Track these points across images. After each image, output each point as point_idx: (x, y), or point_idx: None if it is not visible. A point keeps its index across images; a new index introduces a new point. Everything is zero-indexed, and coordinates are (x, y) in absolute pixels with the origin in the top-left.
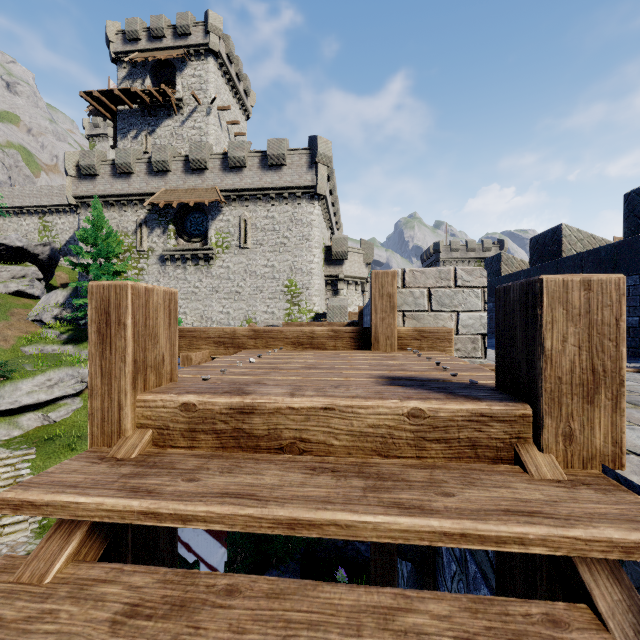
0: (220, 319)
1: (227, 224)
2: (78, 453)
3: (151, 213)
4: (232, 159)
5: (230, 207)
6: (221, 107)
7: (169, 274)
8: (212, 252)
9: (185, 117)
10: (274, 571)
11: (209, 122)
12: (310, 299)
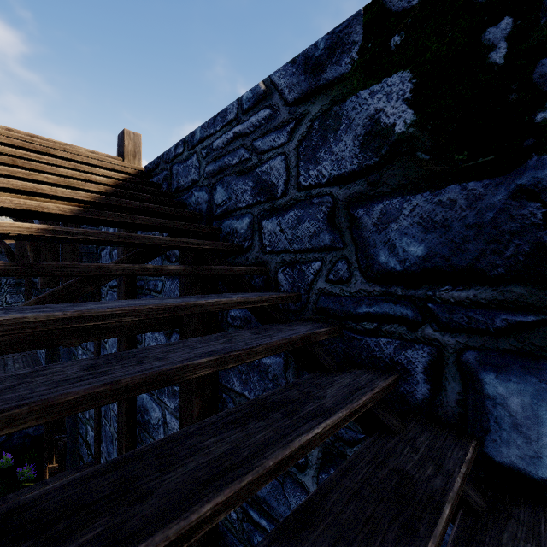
0: None
1: None
2: None
3: None
4: None
5: None
6: None
7: None
8: None
9: None
10: None
11: None
12: None
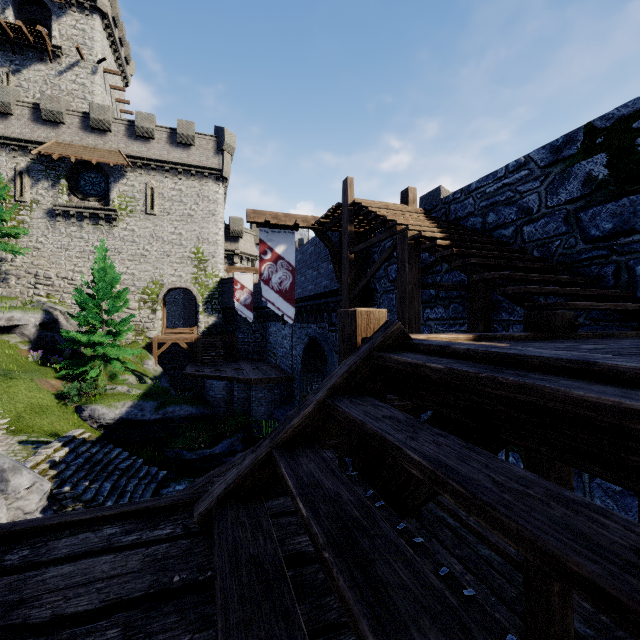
0: (124, 280)
1: (132, 189)
2: (20, 380)
3: (35, 163)
4: (140, 128)
5: (135, 173)
6: (108, 70)
7: (60, 230)
8: (116, 213)
9: (63, 68)
10: (229, 440)
11: (95, 81)
12: (216, 266)
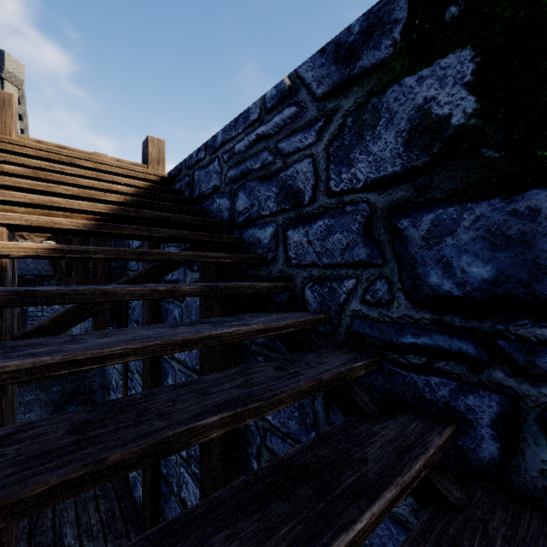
0: None
1: None
2: None
3: None
4: None
5: None
6: None
7: None
8: None
9: None
10: None
11: None
12: None
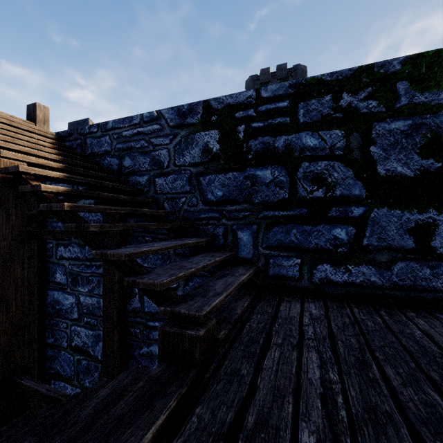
0: None
1: None
2: None
3: None
4: None
5: None
6: None
7: None
8: None
9: None
10: None
11: None
12: None
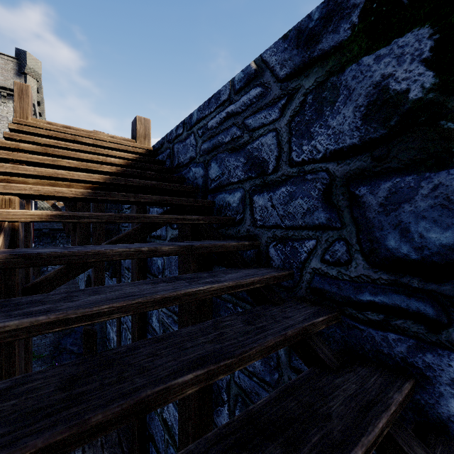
0: None
1: None
2: None
3: None
4: None
5: None
6: None
7: None
8: None
9: None
10: None
11: None
12: None
